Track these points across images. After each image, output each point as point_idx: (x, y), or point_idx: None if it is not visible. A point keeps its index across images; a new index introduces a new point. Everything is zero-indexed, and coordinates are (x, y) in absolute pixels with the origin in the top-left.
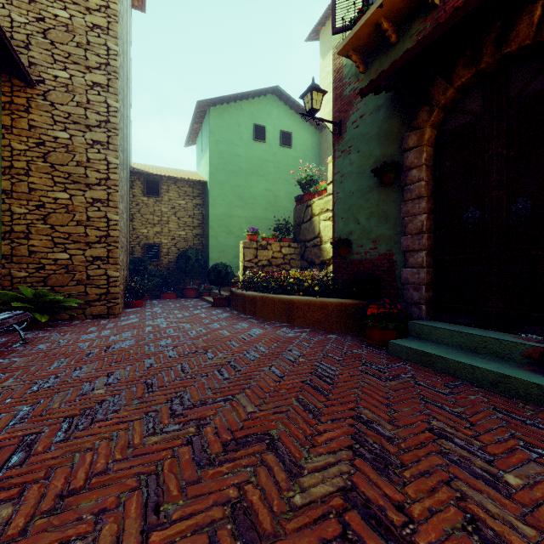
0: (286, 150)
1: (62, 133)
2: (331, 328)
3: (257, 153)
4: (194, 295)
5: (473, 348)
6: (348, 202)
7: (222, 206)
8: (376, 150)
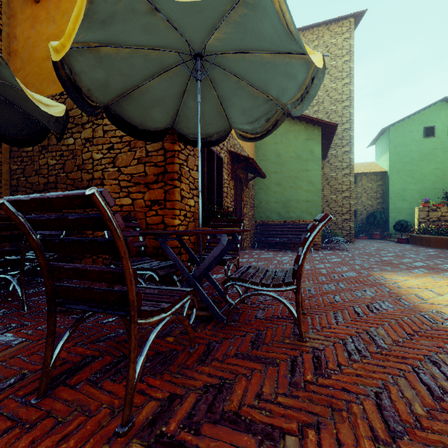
0: None
1: (333, 173)
2: None
3: (427, 145)
4: (378, 238)
5: None
6: None
7: (398, 185)
8: None
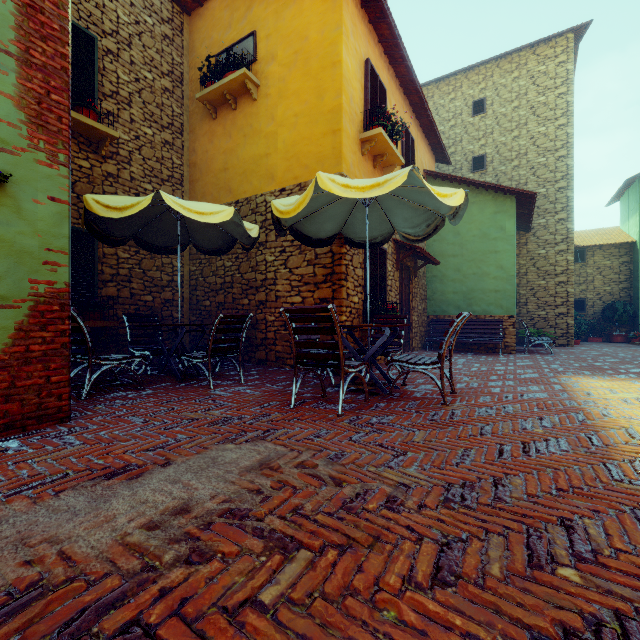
0: None
1: (542, 251)
2: None
3: None
4: (621, 340)
5: None
6: None
7: None
8: None
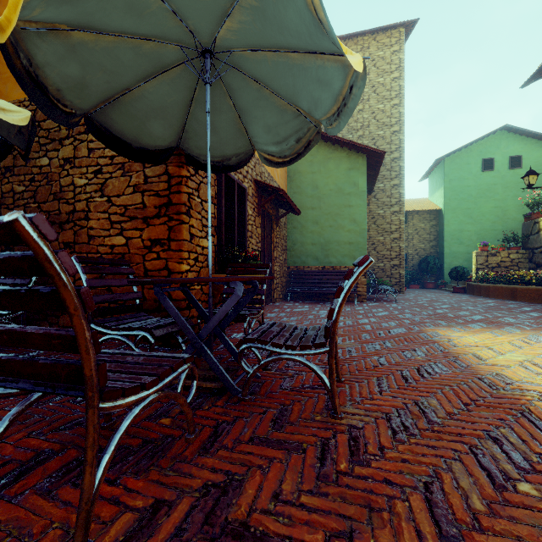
0: (515, 171)
1: (381, 211)
2: None
3: (485, 180)
4: (432, 287)
5: None
6: None
7: (454, 225)
8: None
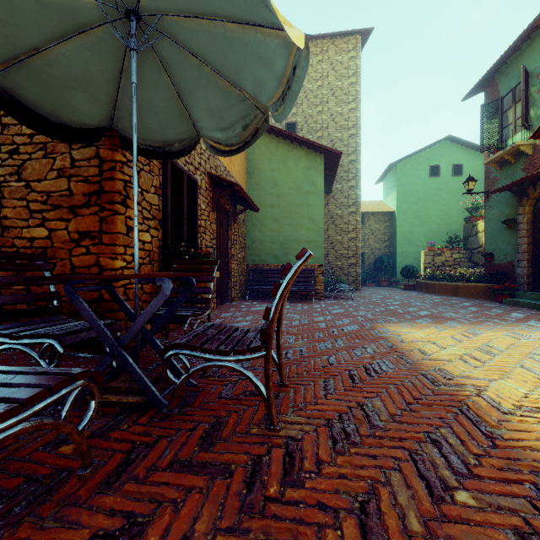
0: (457, 178)
1: (339, 211)
2: (479, 298)
3: (432, 185)
4: (386, 284)
5: (536, 299)
6: (492, 234)
7: (405, 227)
8: (506, 211)
